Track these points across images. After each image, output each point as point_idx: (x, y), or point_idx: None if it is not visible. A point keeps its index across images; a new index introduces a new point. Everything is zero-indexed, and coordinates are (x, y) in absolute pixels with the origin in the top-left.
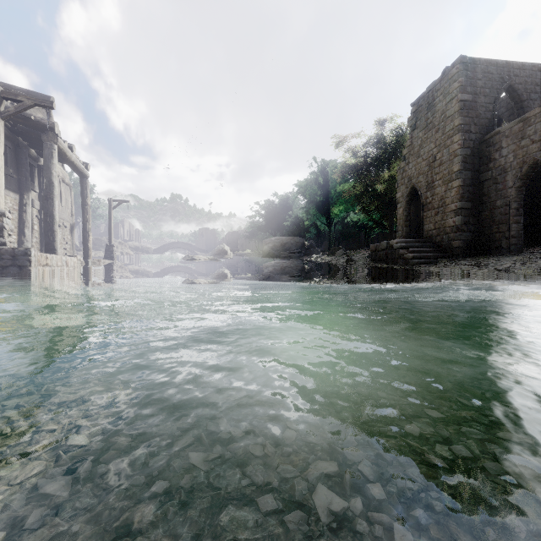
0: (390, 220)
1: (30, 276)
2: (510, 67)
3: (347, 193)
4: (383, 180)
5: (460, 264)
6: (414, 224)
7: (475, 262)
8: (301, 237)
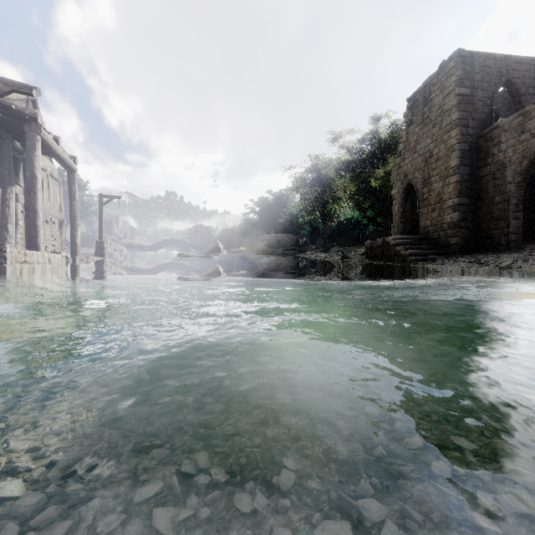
0: (384, 217)
1: (6, 274)
2: (508, 61)
3: (342, 190)
4: (378, 176)
5: (458, 261)
6: (410, 221)
7: (474, 259)
8: (295, 234)
